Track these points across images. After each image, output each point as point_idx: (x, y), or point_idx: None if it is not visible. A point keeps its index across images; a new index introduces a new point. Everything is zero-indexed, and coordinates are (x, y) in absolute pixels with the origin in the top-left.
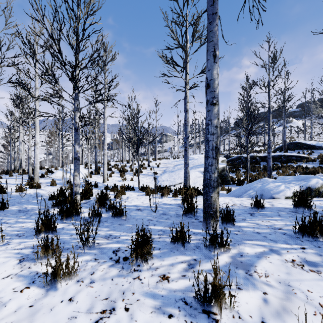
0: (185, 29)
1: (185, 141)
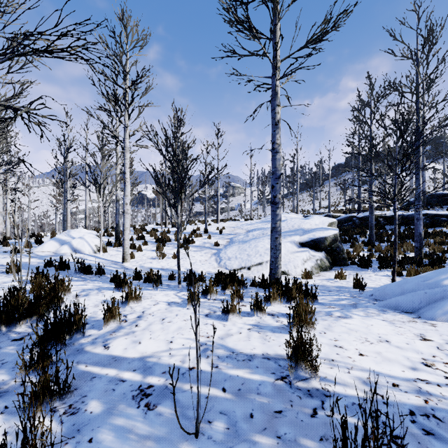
0: None
1: (273, 185)
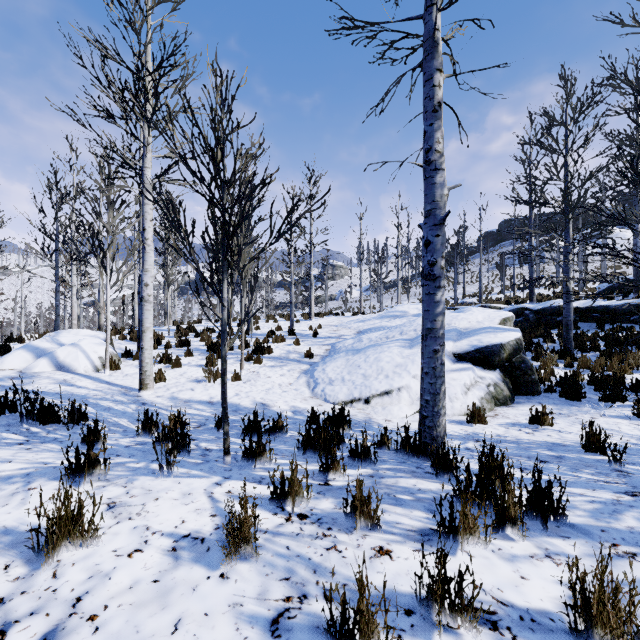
0: None
1: (428, 238)
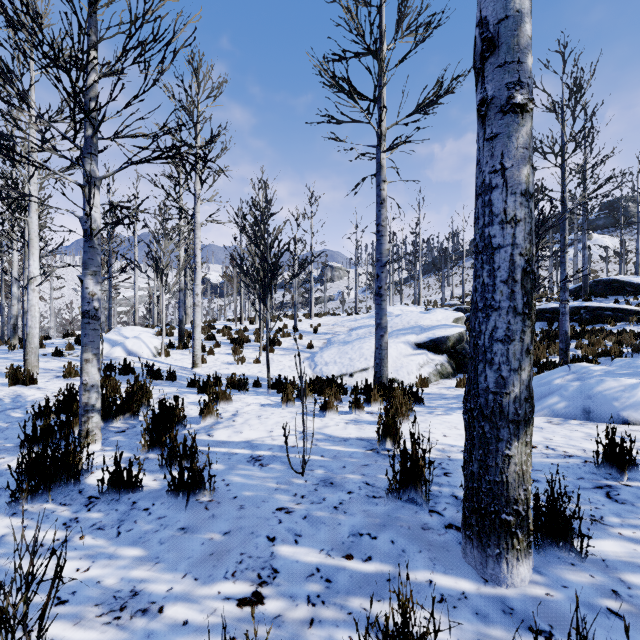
0: (380, 4)
1: (378, 273)
